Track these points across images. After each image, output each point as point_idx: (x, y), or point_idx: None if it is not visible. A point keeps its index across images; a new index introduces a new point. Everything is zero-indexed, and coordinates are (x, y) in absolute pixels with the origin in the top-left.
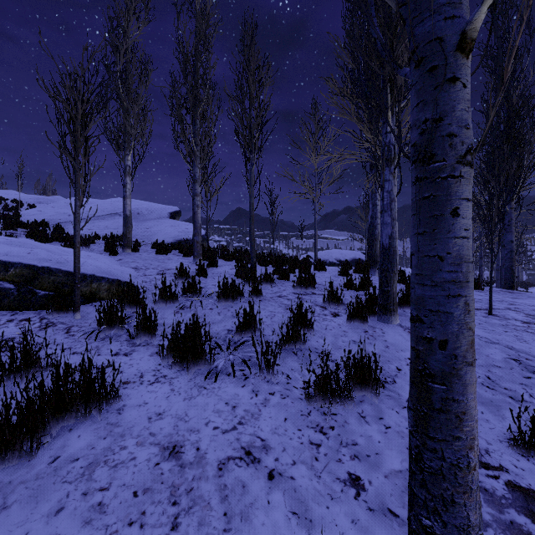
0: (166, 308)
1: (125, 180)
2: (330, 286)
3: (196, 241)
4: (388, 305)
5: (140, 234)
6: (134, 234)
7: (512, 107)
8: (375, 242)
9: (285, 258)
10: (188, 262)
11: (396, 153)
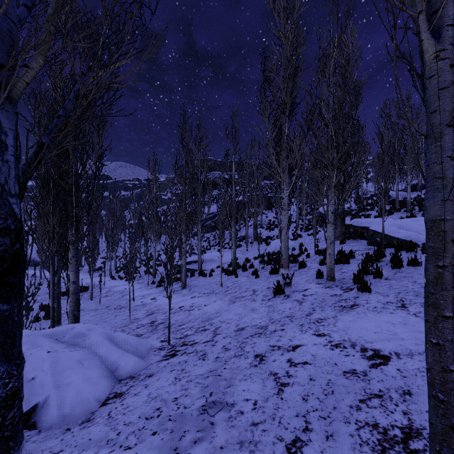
0: (408, 253)
1: None
2: None
3: None
4: None
5: None
6: None
7: None
8: None
9: None
10: None
11: None
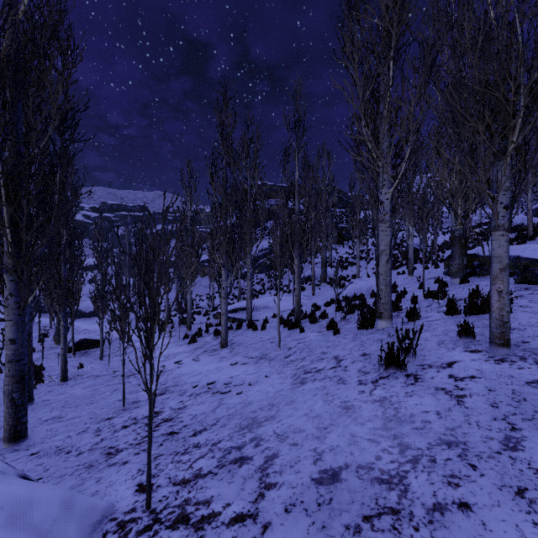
0: None
1: None
2: None
3: None
4: None
5: None
6: None
7: None
8: None
9: None
10: None
11: None
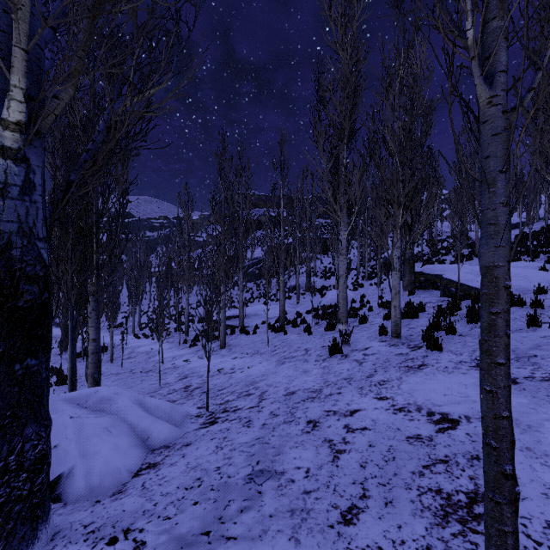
0: None
1: None
2: None
3: None
4: None
5: None
6: None
7: None
8: None
9: None
10: None
11: None
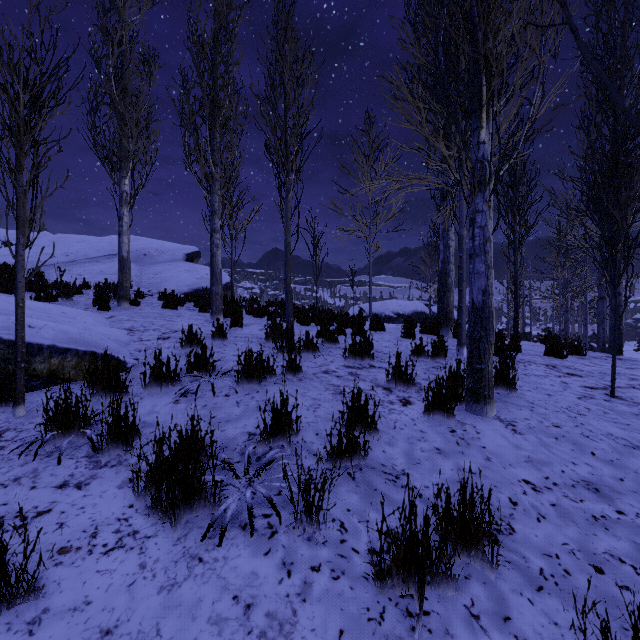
0: (161, 394)
1: (121, 211)
2: (397, 359)
3: (214, 292)
4: (481, 389)
5: (146, 281)
6: (137, 281)
7: (620, 123)
8: (448, 293)
9: (332, 314)
10: (204, 320)
11: (492, 173)
